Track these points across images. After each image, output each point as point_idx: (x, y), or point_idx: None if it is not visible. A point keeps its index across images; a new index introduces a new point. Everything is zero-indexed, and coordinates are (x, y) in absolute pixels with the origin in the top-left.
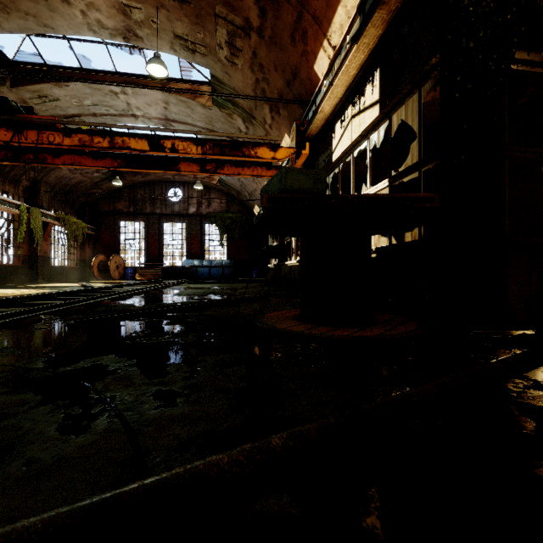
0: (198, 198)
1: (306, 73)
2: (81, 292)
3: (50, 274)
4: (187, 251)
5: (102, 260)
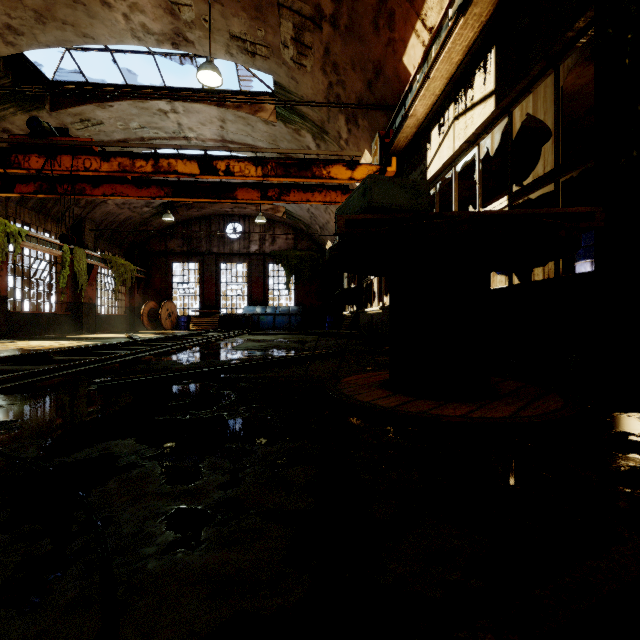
0: (260, 234)
1: (393, 68)
2: (124, 345)
3: (96, 323)
4: (248, 296)
5: (152, 307)
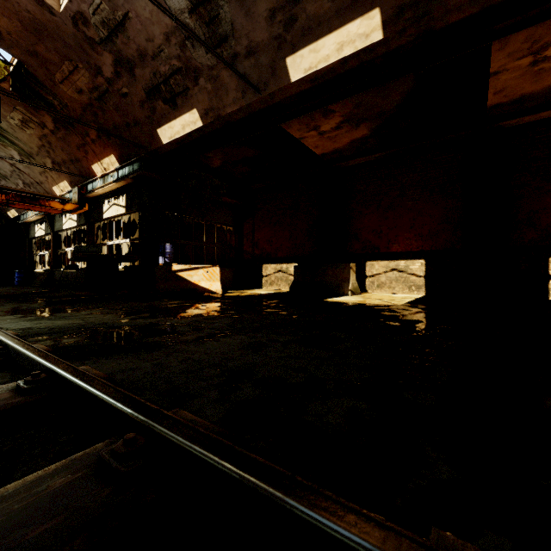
0: None
1: (86, 165)
2: None
3: None
4: None
5: None
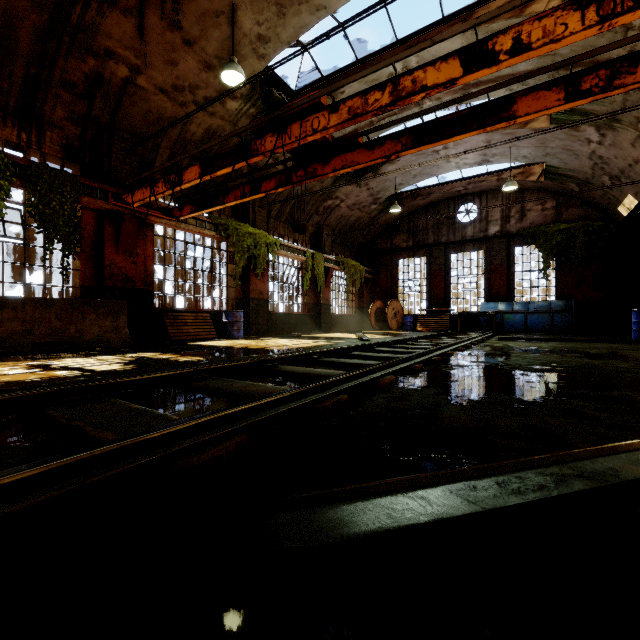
0: (502, 211)
1: None
2: (354, 349)
3: (331, 323)
4: (486, 291)
5: (379, 306)
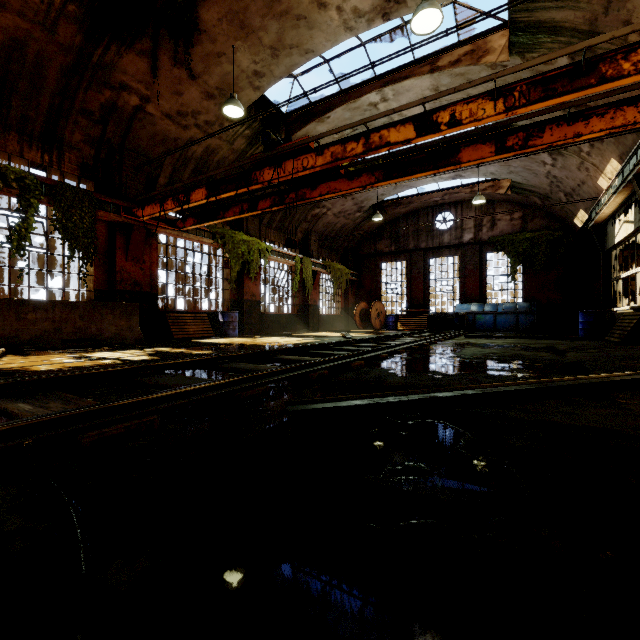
0: (475, 220)
1: None
2: (337, 345)
3: (319, 323)
4: (461, 293)
5: (363, 307)
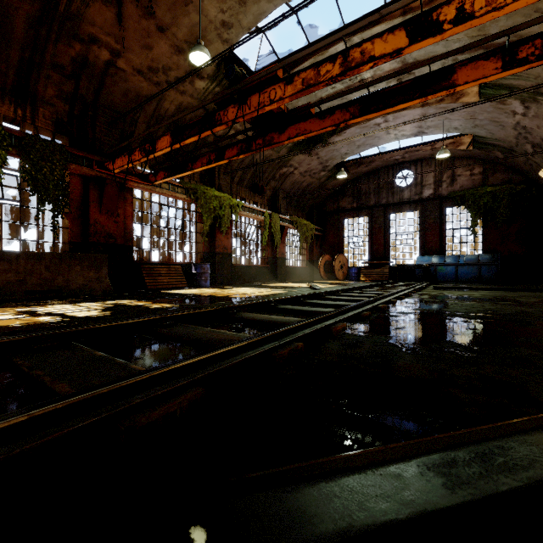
0: (435, 177)
1: None
2: (306, 297)
3: (286, 274)
4: (420, 246)
5: (327, 259)
